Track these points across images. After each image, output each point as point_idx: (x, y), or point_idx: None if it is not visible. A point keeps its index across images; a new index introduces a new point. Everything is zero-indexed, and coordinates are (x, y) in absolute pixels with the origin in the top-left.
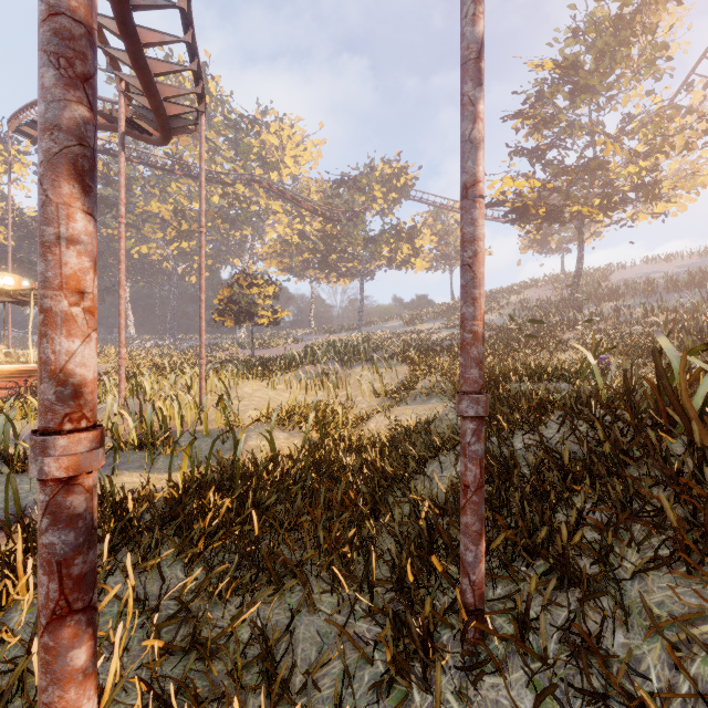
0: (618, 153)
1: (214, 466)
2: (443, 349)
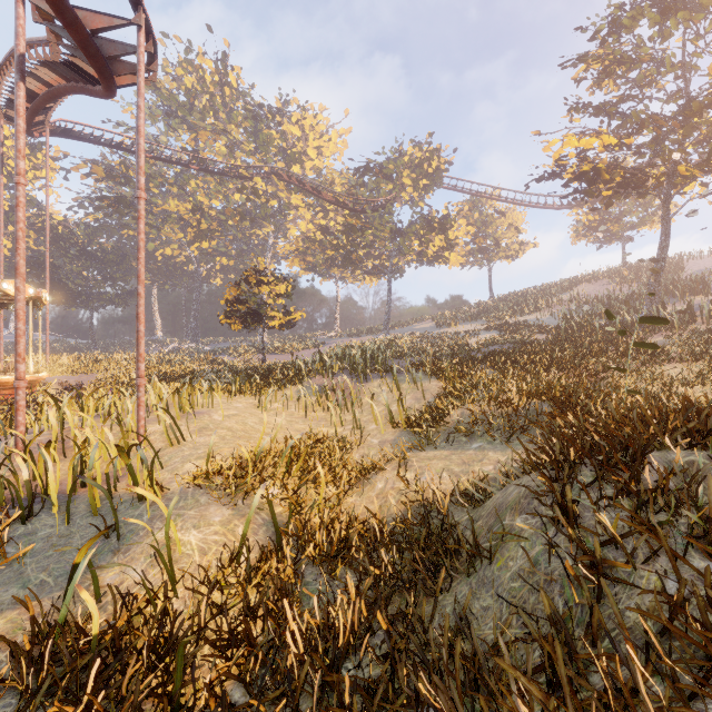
0: None
1: (3, 635)
2: (484, 357)
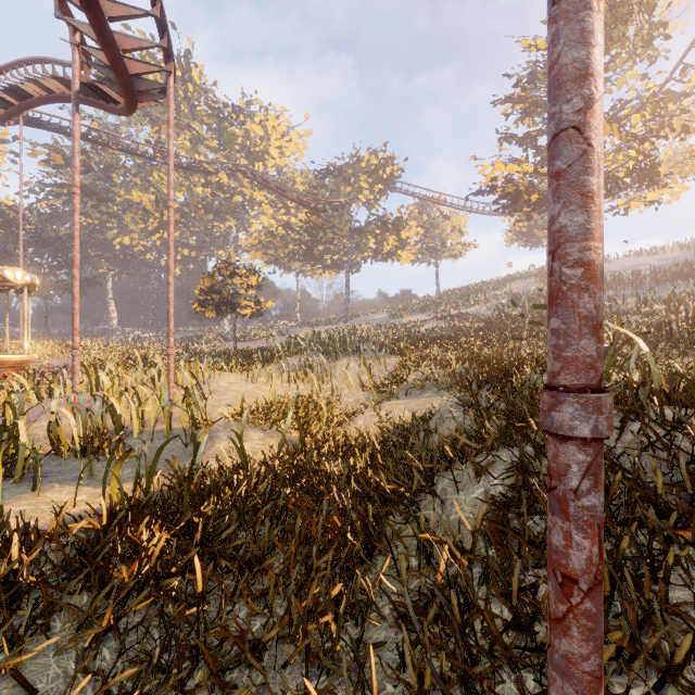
0: (616, 134)
1: (167, 477)
2: (432, 339)
